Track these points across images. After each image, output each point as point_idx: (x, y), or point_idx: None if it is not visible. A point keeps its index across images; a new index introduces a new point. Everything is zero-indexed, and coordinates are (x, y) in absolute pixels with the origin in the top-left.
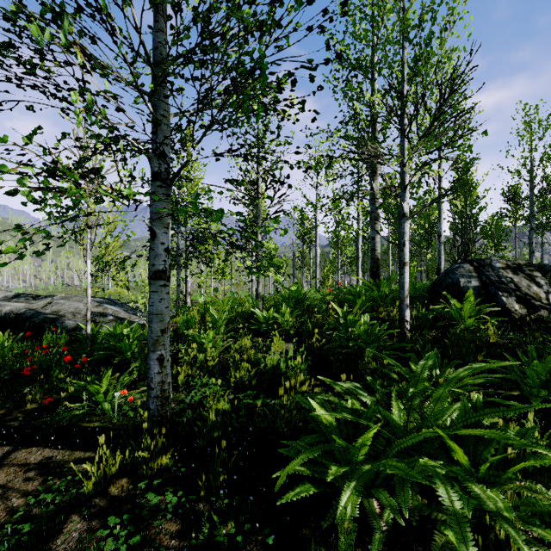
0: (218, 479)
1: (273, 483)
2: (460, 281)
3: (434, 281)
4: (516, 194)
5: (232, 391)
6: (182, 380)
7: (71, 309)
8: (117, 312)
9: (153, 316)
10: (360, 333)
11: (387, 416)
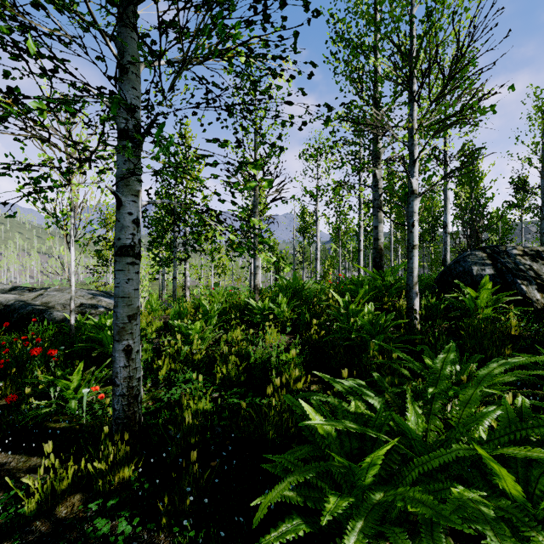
0: (185, 502)
1: (255, 507)
2: (472, 268)
3: (442, 270)
4: (526, 182)
5: (217, 388)
6: (163, 376)
7: (61, 300)
8: (111, 304)
9: (119, 299)
10: (363, 323)
11: (403, 424)
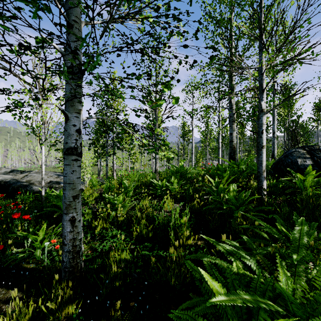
0: None
1: None
2: (297, 160)
3: (276, 161)
4: None
5: (134, 242)
6: (98, 231)
7: (38, 179)
8: None
9: (66, 185)
10: (230, 198)
11: (283, 291)
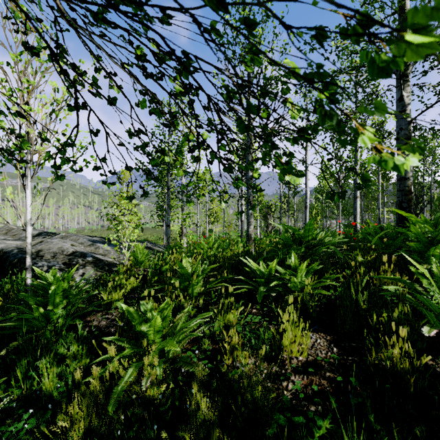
0: None
1: None
2: None
3: None
4: None
5: None
6: None
7: (53, 249)
8: (107, 251)
9: None
10: None
11: None
